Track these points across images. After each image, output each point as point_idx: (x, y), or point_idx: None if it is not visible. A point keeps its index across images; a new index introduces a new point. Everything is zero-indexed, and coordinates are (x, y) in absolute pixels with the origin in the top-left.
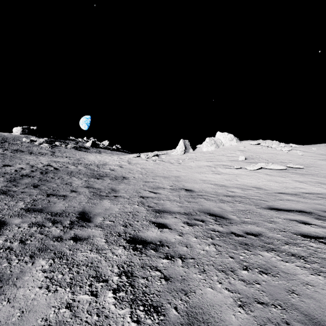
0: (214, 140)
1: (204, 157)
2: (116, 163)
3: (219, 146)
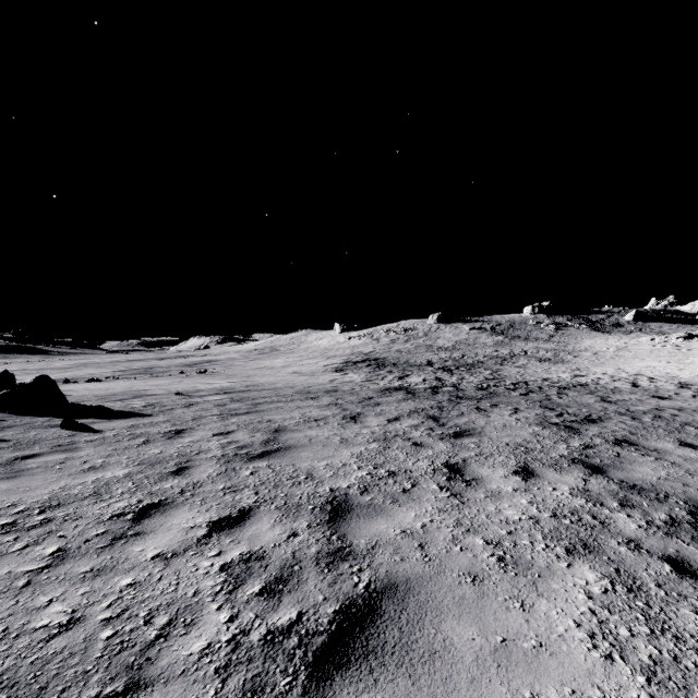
0: None
1: None
2: (601, 349)
3: None
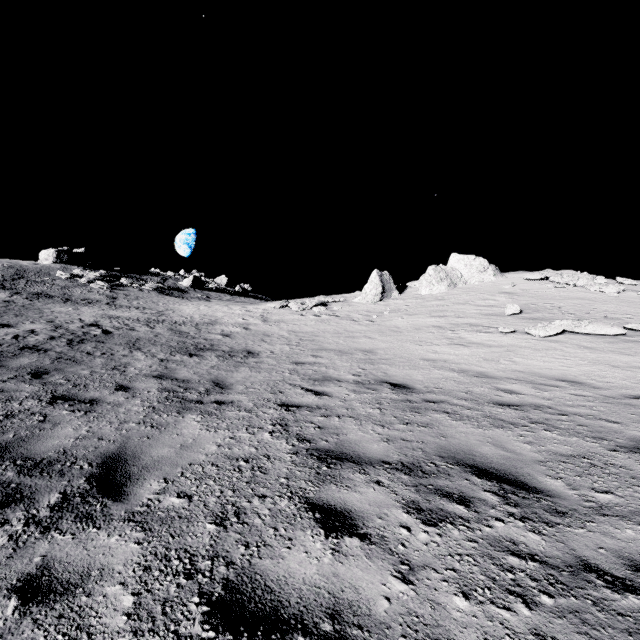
0: (446, 271)
1: (425, 307)
2: (237, 320)
3: (456, 285)
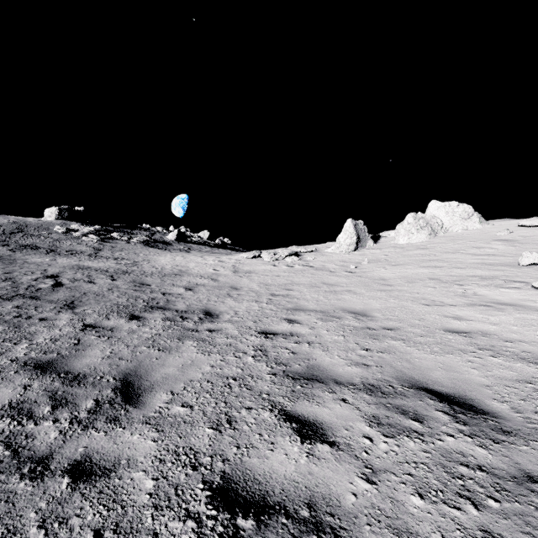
0: (425, 219)
1: (407, 256)
2: (207, 270)
3: (436, 233)
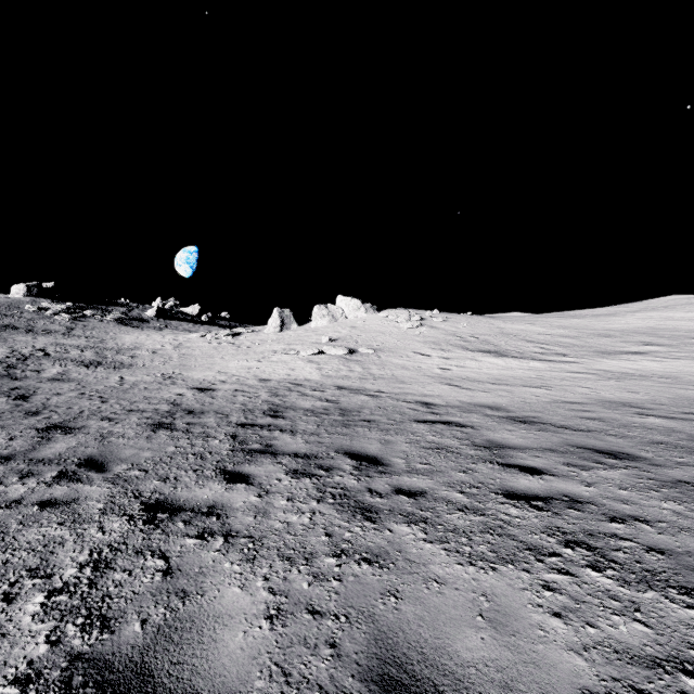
0: (329, 309)
1: (297, 337)
2: (156, 346)
3: (337, 320)
